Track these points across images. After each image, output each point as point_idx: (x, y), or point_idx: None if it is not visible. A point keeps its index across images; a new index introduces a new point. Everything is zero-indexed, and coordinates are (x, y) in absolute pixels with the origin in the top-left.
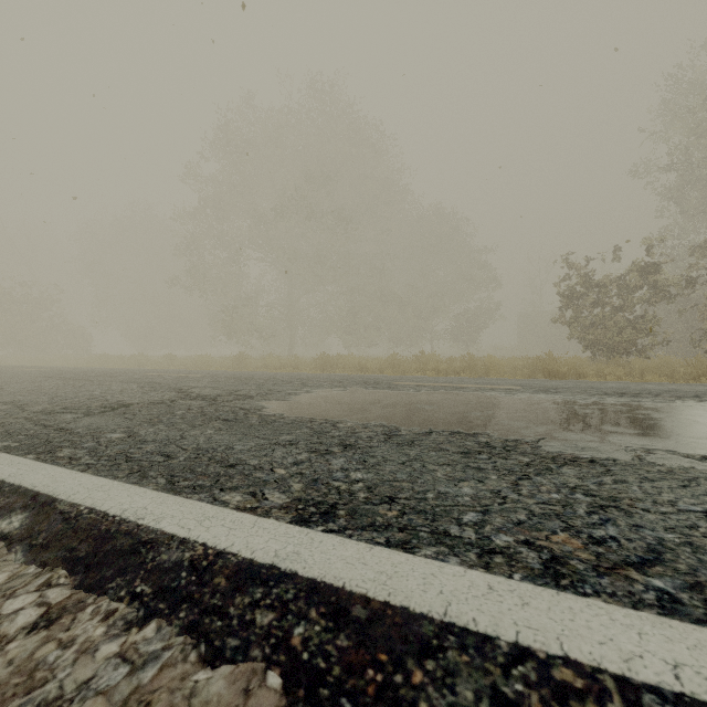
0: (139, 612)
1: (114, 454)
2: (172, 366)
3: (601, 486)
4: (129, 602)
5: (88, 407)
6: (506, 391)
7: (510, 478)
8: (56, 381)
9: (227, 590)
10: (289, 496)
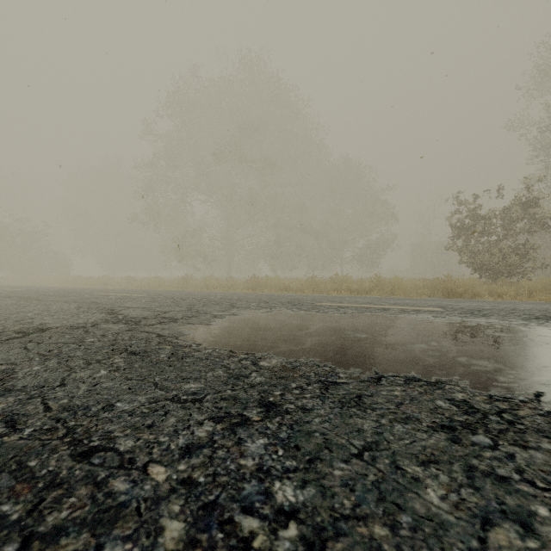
0: None
1: None
2: (131, 285)
3: None
4: None
5: (3, 331)
6: (432, 314)
7: None
8: (9, 301)
9: None
10: None
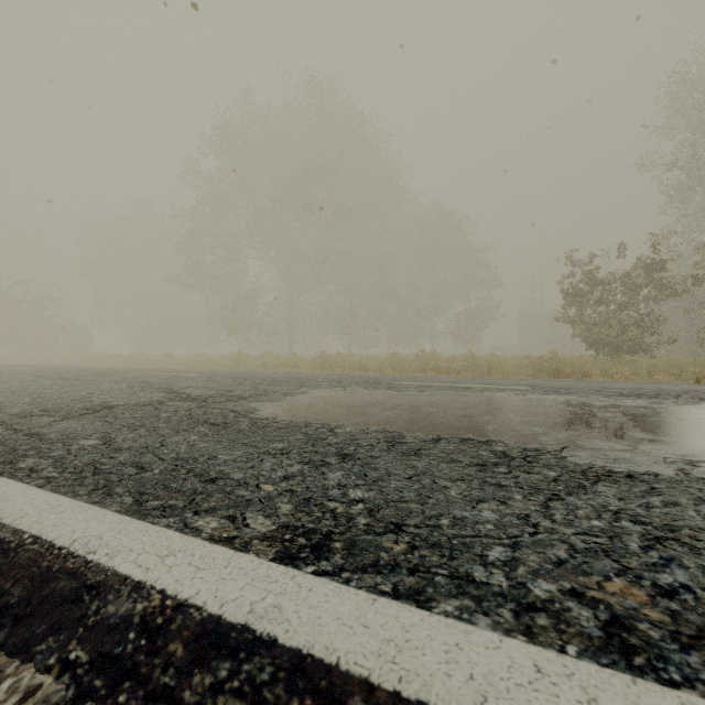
0: (68, 691)
1: (81, 465)
2: (170, 365)
3: (650, 510)
4: (58, 675)
5: (69, 409)
6: (515, 392)
7: (538, 499)
8: (45, 381)
9: (183, 663)
10: (275, 522)
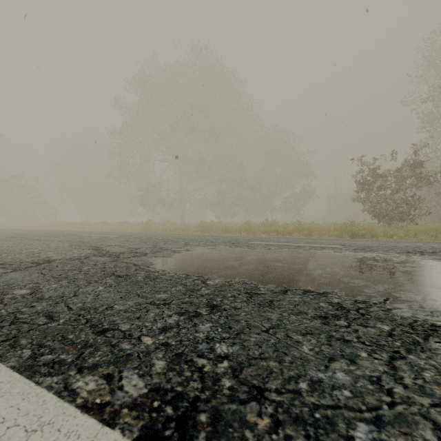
0: None
1: (5, 314)
2: (105, 229)
3: None
4: None
5: (21, 262)
6: (333, 249)
7: (382, 357)
8: (16, 240)
9: None
10: (147, 383)
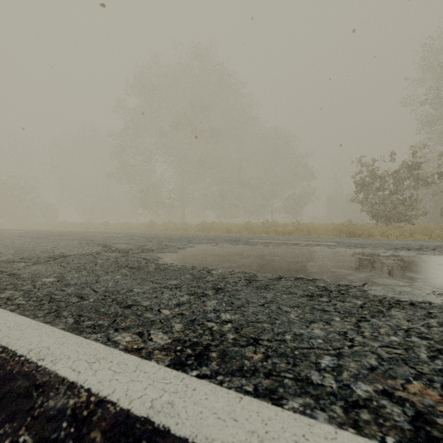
0: None
1: (42, 295)
2: (107, 229)
3: (430, 329)
4: None
5: (38, 257)
6: (327, 246)
7: (351, 320)
8: (25, 239)
9: None
10: (170, 337)
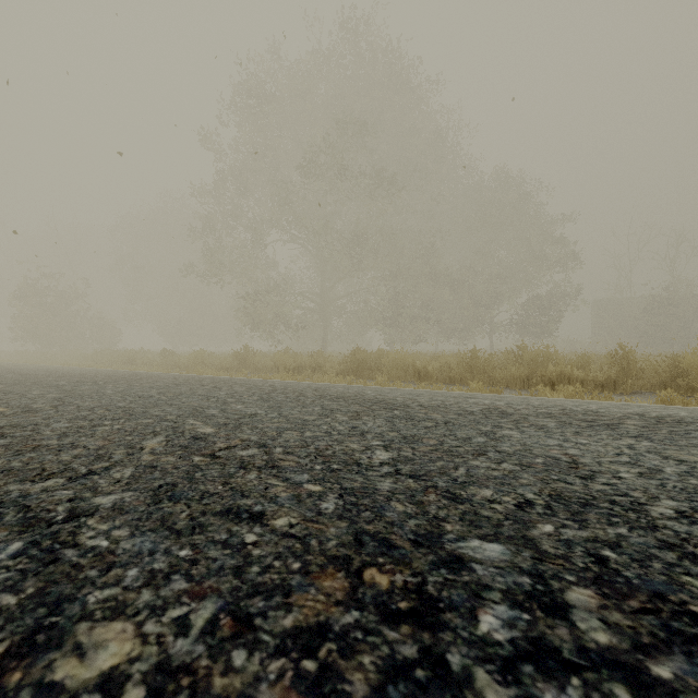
0: None
1: None
2: (165, 365)
3: None
4: None
5: None
6: None
7: None
8: None
9: None
10: None
